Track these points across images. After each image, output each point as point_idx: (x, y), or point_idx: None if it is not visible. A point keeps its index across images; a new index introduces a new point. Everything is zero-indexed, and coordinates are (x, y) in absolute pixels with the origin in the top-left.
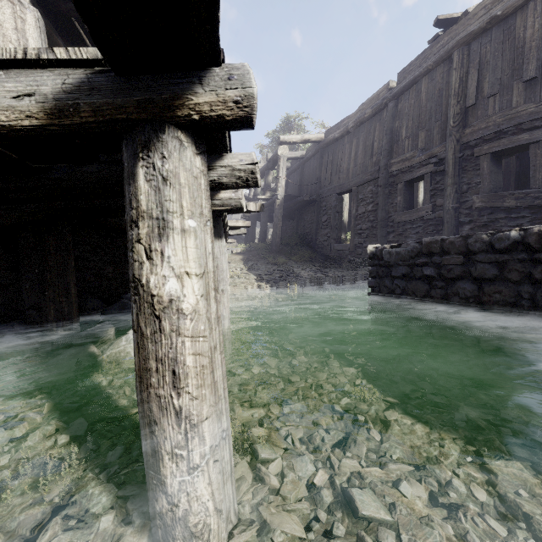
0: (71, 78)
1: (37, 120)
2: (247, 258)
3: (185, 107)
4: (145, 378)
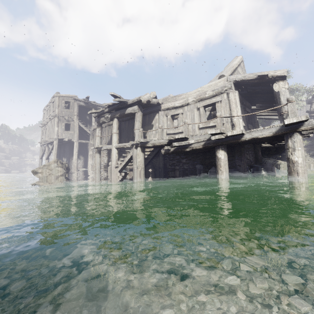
0: (277, 129)
1: (271, 135)
2: (309, 149)
3: (298, 130)
4: (290, 173)
